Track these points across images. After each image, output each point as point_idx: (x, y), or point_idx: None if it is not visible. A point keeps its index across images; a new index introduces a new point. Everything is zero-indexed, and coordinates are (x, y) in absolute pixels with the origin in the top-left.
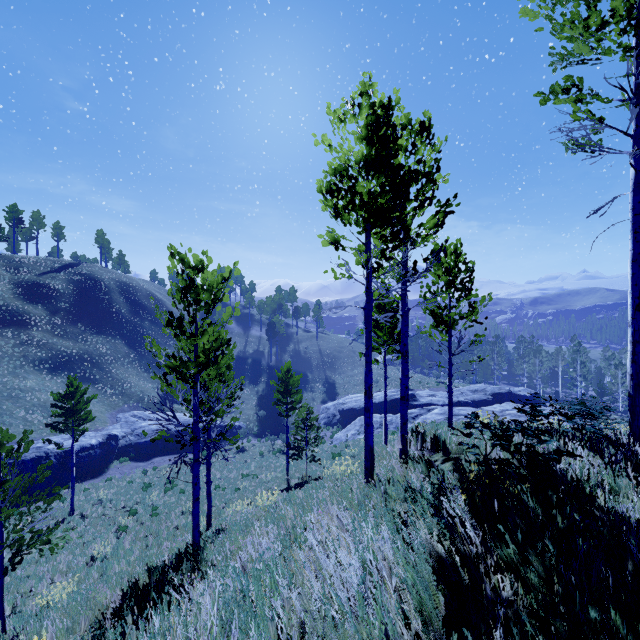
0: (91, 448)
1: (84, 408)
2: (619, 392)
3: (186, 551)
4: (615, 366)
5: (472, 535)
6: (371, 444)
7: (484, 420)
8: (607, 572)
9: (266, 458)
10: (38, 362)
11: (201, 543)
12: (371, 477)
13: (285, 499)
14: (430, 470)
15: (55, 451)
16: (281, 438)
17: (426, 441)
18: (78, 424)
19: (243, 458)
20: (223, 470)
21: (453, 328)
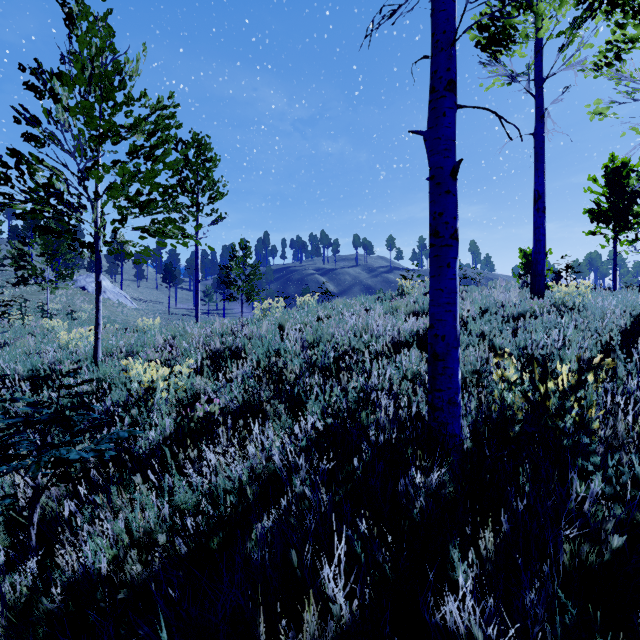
0: None
1: None
2: None
3: None
4: None
5: None
6: None
7: None
8: None
9: None
10: None
11: None
12: None
13: None
14: None
15: None
16: None
17: None
18: None
19: None
20: None
21: None
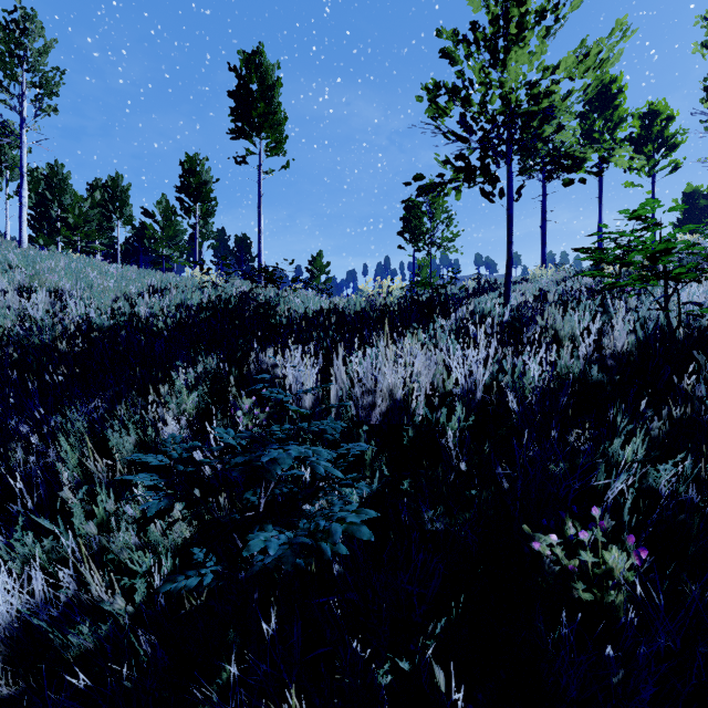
0: None
1: None
2: None
3: None
4: None
5: None
6: None
7: None
8: None
9: None
10: None
11: None
12: None
13: None
14: None
15: None
16: None
17: None
18: None
19: None
20: None
21: None
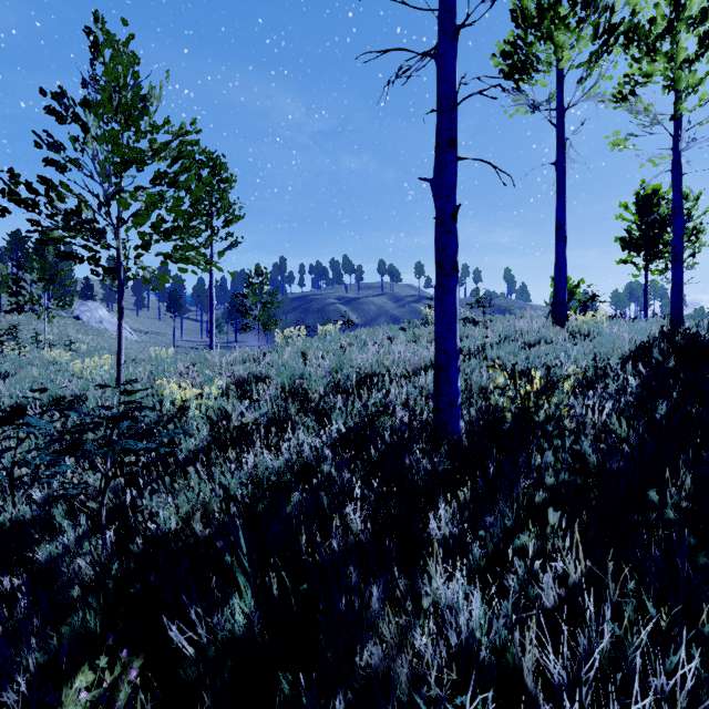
0: None
1: None
2: None
3: None
4: None
5: None
6: None
7: None
8: None
9: None
10: None
11: None
12: None
13: None
14: None
15: None
16: None
17: None
18: None
19: None
20: None
21: None
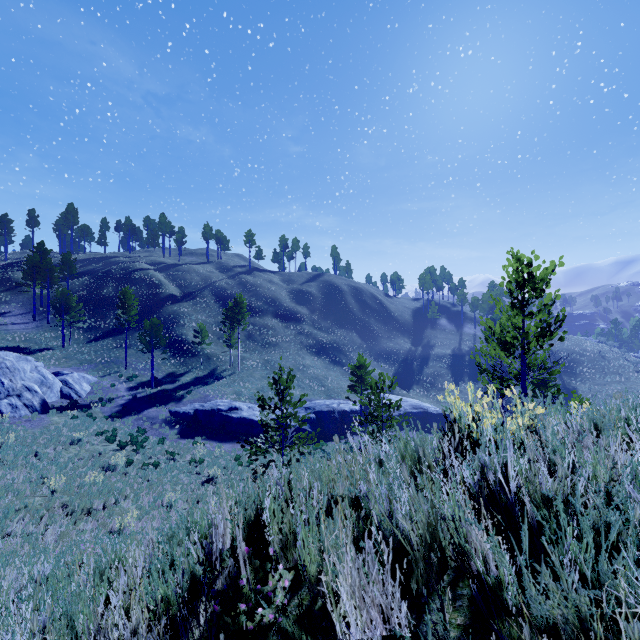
0: (356, 412)
1: (367, 378)
2: None
3: None
4: None
5: None
6: None
7: None
8: None
9: None
10: (308, 347)
11: None
12: None
13: None
14: None
15: (337, 409)
16: None
17: None
18: (366, 388)
19: None
20: None
21: None
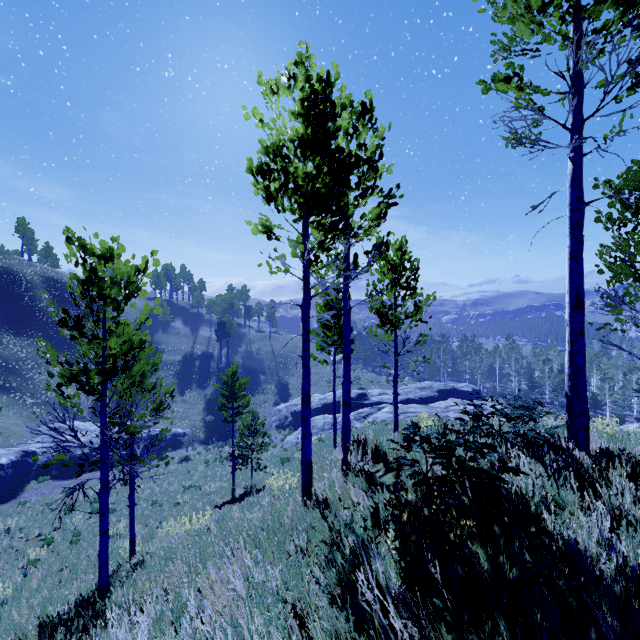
0: (0, 468)
1: None
2: (546, 385)
3: (95, 593)
4: (543, 362)
5: (398, 627)
6: (309, 457)
7: (428, 423)
8: (564, 635)
9: (212, 467)
10: None
11: (115, 581)
12: (309, 494)
13: (218, 520)
14: (371, 484)
15: None
16: (229, 444)
17: (367, 452)
18: None
19: (186, 468)
20: (163, 483)
21: (398, 328)
